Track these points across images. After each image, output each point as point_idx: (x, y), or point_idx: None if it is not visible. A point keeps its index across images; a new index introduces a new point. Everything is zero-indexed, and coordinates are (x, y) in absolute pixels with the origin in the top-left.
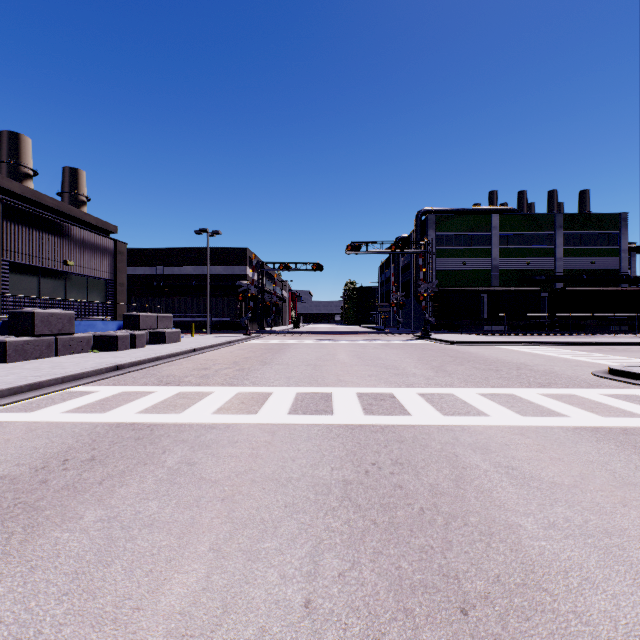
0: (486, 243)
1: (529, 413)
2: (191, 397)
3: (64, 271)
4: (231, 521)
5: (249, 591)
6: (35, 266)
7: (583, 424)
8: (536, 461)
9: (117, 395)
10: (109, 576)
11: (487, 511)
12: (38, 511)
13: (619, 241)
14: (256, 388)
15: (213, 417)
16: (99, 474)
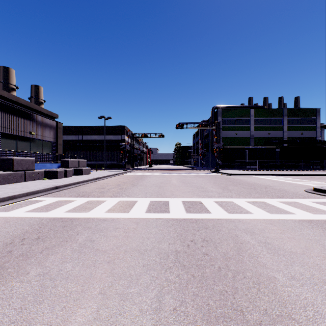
0: (247, 123)
1: (274, 212)
2: (94, 203)
3: (30, 137)
4: (112, 275)
5: (121, 320)
6: (14, 135)
7: (303, 218)
8: (280, 239)
9: (55, 202)
10: (40, 310)
11: (256, 269)
12: (4, 269)
13: (315, 122)
14: (129, 198)
15: (105, 214)
16: (41, 247)
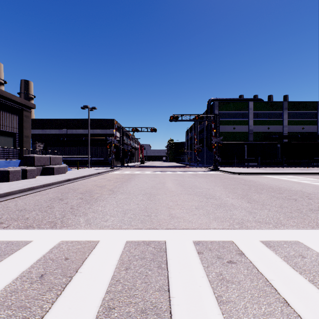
0: (246, 117)
1: None
2: None
3: None
4: None
5: None
6: None
7: None
8: None
9: None
10: None
11: None
12: None
13: (317, 116)
14: (84, 232)
15: None
16: None
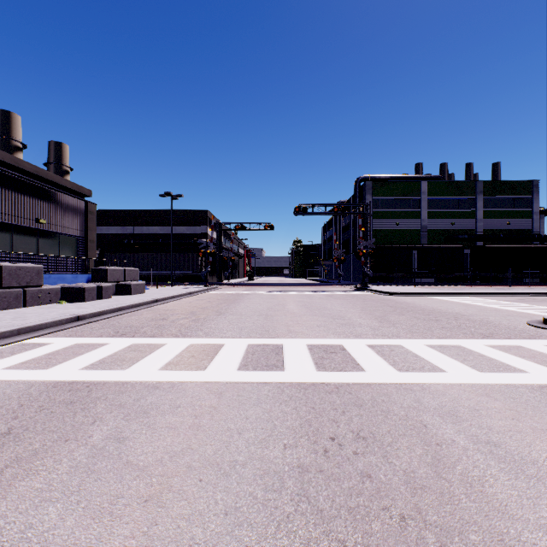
0: (416, 206)
1: (485, 368)
2: (142, 350)
3: (36, 228)
4: (149, 544)
5: None
6: (7, 223)
7: (546, 381)
8: (518, 433)
9: (68, 348)
10: None
11: (488, 521)
12: None
13: (531, 205)
14: (208, 339)
15: (159, 374)
16: (5, 457)
